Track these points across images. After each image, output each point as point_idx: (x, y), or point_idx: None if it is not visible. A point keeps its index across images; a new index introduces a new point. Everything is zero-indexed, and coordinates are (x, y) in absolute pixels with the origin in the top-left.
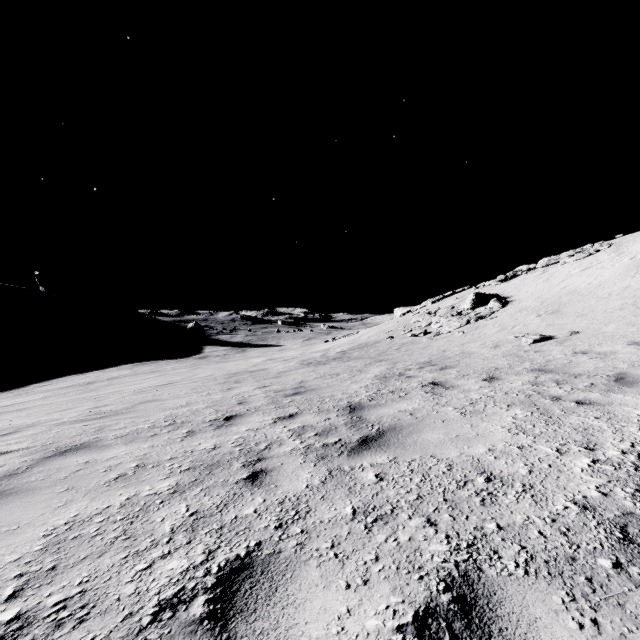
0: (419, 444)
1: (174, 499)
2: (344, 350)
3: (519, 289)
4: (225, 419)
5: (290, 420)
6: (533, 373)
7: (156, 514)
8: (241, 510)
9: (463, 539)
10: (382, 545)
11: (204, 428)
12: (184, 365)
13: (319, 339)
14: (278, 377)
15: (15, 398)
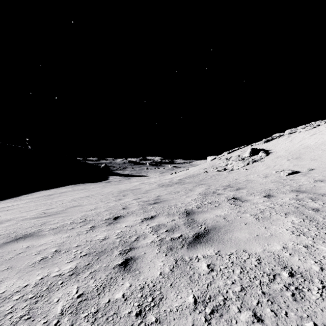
0: (233, 240)
1: (70, 280)
2: (181, 178)
3: (275, 146)
4: (114, 218)
5: (151, 220)
6: (293, 193)
7: (55, 294)
8: (113, 294)
9: None
10: None
11: (101, 224)
12: (98, 186)
13: (168, 172)
14: (146, 193)
15: (13, 202)
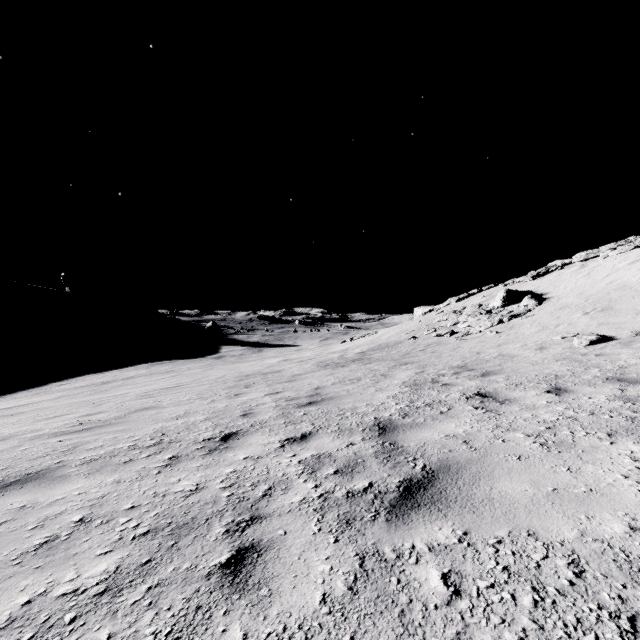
0: (497, 503)
1: (96, 612)
2: (363, 351)
3: (555, 285)
4: (222, 439)
5: (302, 444)
6: (613, 384)
7: None
8: None
9: None
10: None
11: (193, 452)
12: (200, 365)
13: (336, 339)
14: (292, 381)
15: (33, 397)
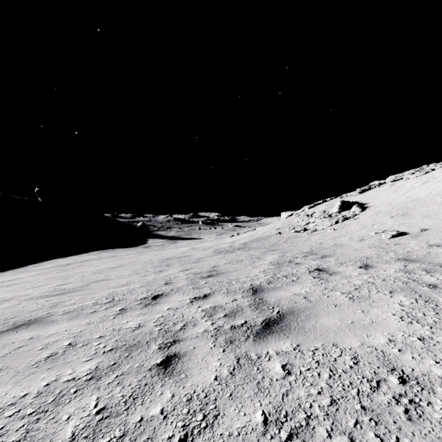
0: (318, 330)
1: (88, 388)
2: (245, 242)
3: (374, 198)
4: (152, 298)
5: (204, 300)
6: (400, 262)
7: (65, 409)
8: (148, 409)
9: None
10: None
11: (134, 306)
12: (133, 252)
13: (228, 234)
14: (197, 262)
15: (17, 274)
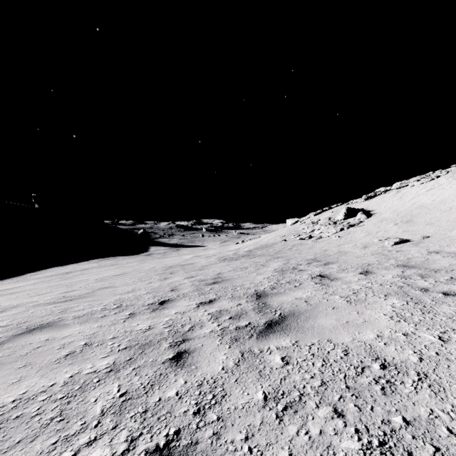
0: (316, 329)
1: (109, 378)
2: (250, 249)
3: (379, 205)
4: (160, 303)
5: (210, 305)
6: (399, 268)
7: (91, 394)
8: (165, 392)
9: (373, 435)
10: (294, 439)
11: (143, 311)
12: (135, 260)
13: (232, 241)
14: (202, 269)
15: (15, 283)
